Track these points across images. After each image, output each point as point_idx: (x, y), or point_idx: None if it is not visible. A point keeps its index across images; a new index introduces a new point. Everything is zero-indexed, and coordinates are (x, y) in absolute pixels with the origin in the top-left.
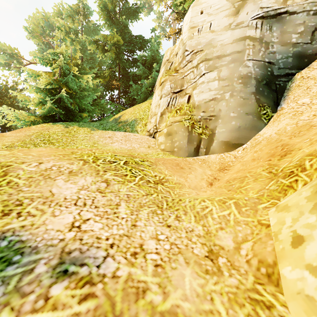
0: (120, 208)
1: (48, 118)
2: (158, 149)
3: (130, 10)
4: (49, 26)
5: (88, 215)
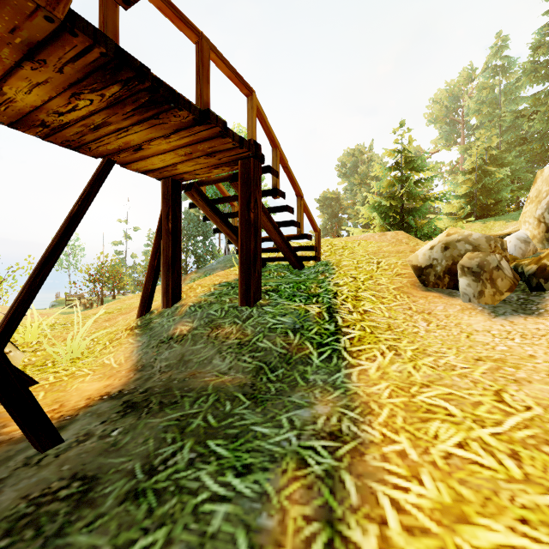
0: None
1: (466, 218)
2: None
3: None
4: (454, 100)
5: None
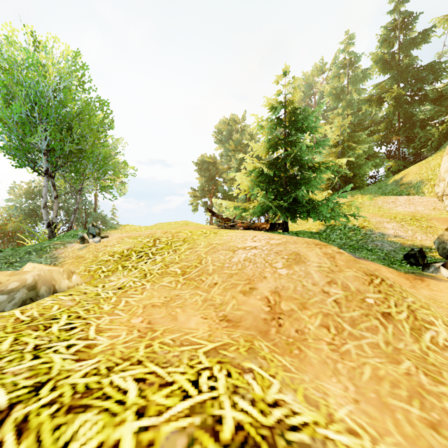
0: (408, 232)
1: (331, 189)
2: (443, 210)
3: (414, 41)
4: (308, 87)
5: (398, 232)
